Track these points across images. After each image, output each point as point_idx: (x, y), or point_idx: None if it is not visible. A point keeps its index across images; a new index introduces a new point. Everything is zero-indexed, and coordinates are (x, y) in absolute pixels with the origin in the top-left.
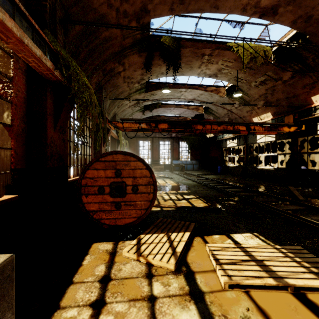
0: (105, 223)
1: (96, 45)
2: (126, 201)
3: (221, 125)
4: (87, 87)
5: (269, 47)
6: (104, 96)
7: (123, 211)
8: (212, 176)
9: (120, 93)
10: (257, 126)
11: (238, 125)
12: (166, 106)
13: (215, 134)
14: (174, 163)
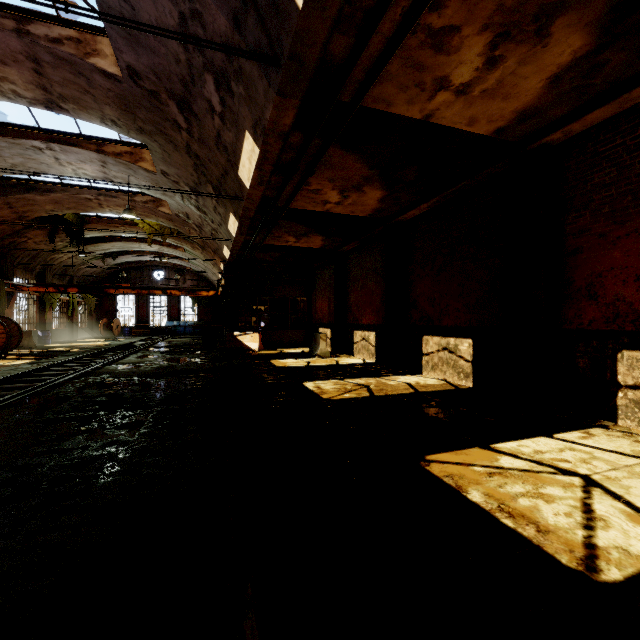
0: None
1: None
2: None
3: (135, 290)
4: None
5: None
6: (12, 261)
7: None
8: (181, 339)
9: (41, 252)
10: (175, 290)
11: (153, 289)
12: (138, 253)
13: None
14: (167, 325)
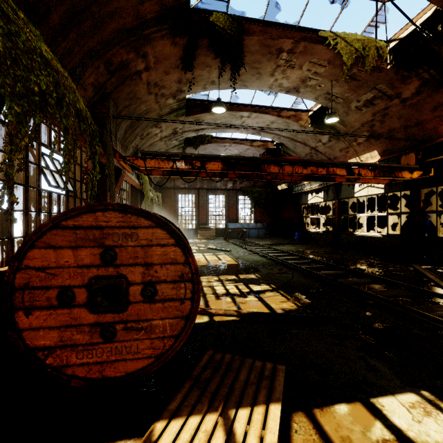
0: (76, 375)
1: (85, 2)
2: (129, 321)
3: (307, 167)
4: (48, 65)
5: (384, 42)
6: (114, 113)
7: (120, 343)
8: (288, 247)
9: (144, 114)
10: (364, 169)
11: (334, 167)
12: (219, 141)
13: (290, 184)
14: (231, 227)
